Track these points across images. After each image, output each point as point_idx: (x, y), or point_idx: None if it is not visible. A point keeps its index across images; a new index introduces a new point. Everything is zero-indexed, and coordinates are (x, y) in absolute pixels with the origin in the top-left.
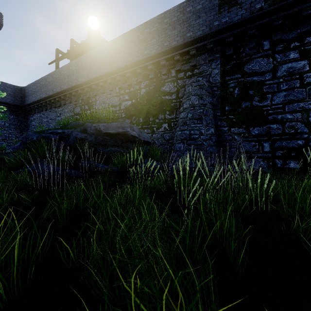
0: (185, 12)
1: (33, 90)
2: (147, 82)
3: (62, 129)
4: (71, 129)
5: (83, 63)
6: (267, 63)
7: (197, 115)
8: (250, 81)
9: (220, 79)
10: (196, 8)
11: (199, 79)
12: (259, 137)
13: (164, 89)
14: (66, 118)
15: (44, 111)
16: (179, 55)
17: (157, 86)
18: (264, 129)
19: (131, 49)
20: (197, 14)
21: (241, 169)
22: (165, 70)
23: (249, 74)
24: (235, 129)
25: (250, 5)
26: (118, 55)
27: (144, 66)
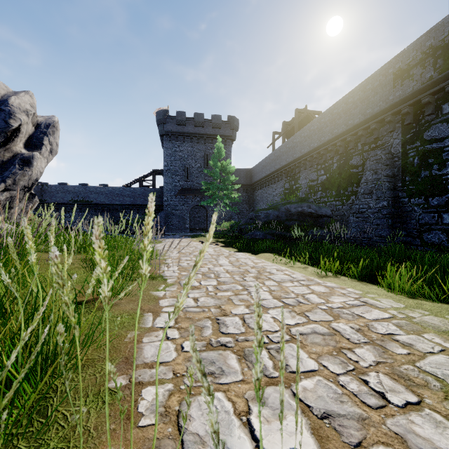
0: (365, 91)
1: (257, 170)
2: (338, 157)
3: (266, 210)
4: (271, 210)
5: (290, 145)
6: (446, 129)
7: (368, 191)
8: (429, 149)
9: (401, 149)
10: (374, 85)
11: (377, 153)
12: (438, 208)
13: (352, 163)
14: (279, 193)
15: (264, 187)
16: (361, 131)
17: (346, 160)
18: (443, 200)
19: (323, 130)
20: (375, 91)
21: (420, 241)
22: (352, 145)
23: (428, 142)
24: (414, 199)
25: (421, 76)
26: (314, 136)
27: (333, 144)
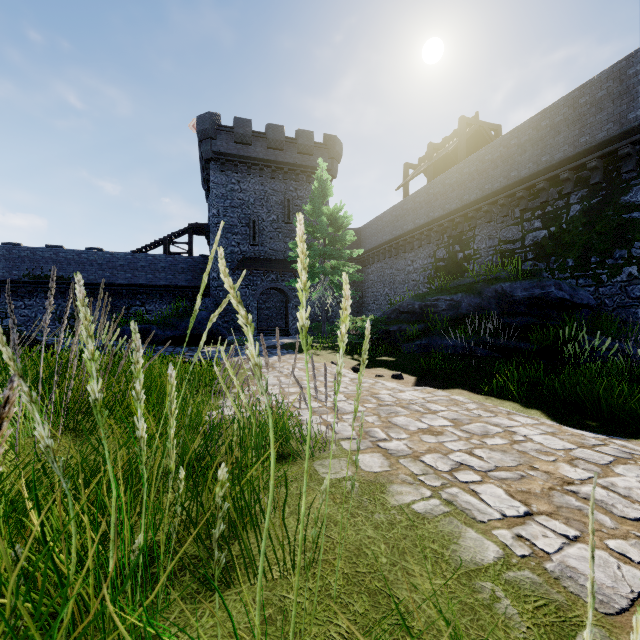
0: None
1: (373, 230)
2: (585, 191)
3: (450, 294)
4: (460, 294)
5: (453, 180)
6: None
7: None
8: None
9: None
10: None
11: None
12: None
13: (628, 200)
14: (421, 268)
15: (387, 258)
16: None
17: (609, 196)
18: None
19: (548, 141)
20: None
21: None
22: (630, 163)
23: None
24: None
25: None
26: (521, 156)
27: (577, 165)
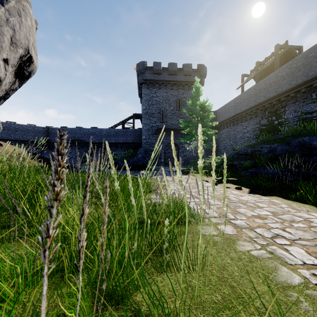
0: None
1: (223, 111)
2: None
3: (269, 144)
4: (276, 144)
5: (271, 80)
6: None
7: None
8: None
9: None
10: None
11: None
12: None
13: None
14: (252, 130)
15: (231, 126)
16: None
17: None
18: None
19: None
20: None
21: None
22: None
23: None
24: None
25: None
26: (316, 62)
27: None
